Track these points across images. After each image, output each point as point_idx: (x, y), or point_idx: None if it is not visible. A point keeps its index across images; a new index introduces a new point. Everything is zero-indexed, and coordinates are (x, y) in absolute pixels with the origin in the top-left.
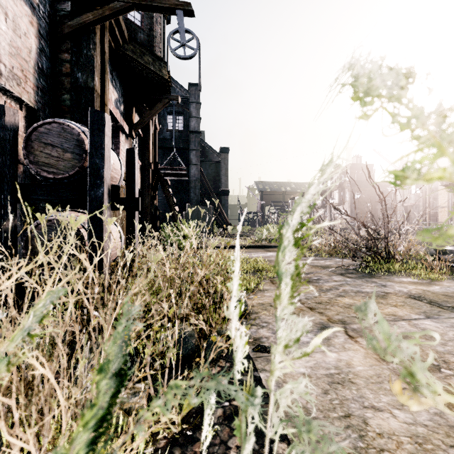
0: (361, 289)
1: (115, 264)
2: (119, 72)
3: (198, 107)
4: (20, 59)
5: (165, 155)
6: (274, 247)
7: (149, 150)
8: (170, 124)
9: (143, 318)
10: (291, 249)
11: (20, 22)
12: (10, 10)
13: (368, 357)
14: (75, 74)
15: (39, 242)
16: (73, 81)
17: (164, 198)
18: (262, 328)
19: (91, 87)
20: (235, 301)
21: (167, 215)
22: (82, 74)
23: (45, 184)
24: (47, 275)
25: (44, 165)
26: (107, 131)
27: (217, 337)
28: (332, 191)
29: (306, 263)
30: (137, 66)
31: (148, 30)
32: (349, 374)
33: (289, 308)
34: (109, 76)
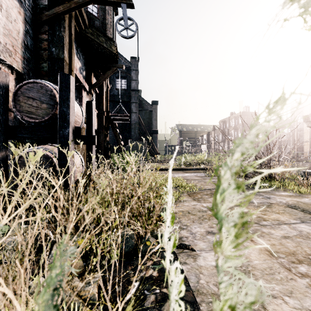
0: (252, 200)
1: (78, 182)
2: (82, 48)
3: (137, 73)
4: (11, 38)
5: (114, 106)
6: (189, 169)
7: (103, 103)
8: (118, 85)
9: (97, 223)
10: (232, 192)
11: (11, 12)
12: (4, 3)
13: (262, 253)
14: (50, 49)
15: (1, 175)
16: (49, 54)
17: (113, 136)
18: (183, 230)
19: (62, 58)
20: (169, 232)
21: (115, 148)
22: (55, 49)
23: (28, 126)
24: (7, 203)
25: (27, 112)
26: (72, 88)
27: (150, 237)
28: (229, 130)
29: (255, 212)
30: (94, 44)
31: (102, 19)
32: (248, 267)
33: (235, 262)
34: (75, 51)
